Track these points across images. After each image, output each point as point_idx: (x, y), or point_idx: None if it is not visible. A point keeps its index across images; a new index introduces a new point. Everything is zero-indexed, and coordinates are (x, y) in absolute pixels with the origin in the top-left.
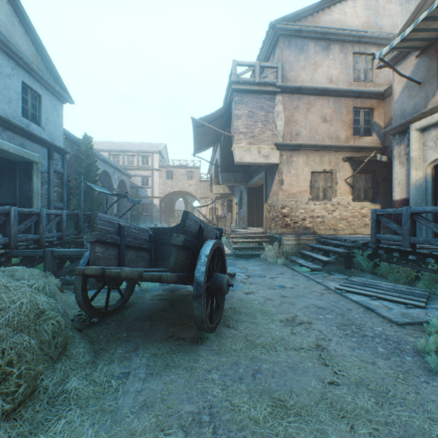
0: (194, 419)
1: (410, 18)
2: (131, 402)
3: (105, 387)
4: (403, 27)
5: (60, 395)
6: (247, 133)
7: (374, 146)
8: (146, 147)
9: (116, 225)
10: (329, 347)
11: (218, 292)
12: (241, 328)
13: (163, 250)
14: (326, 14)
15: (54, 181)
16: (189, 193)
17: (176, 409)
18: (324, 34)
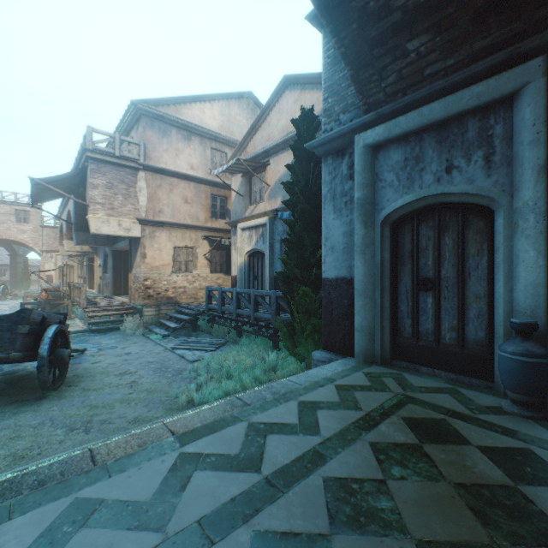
0: (41, 423)
1: (238, 148)
2: None
3: None
4: (235, 152)
5: None
6: (106, 204)
7: (227, 229)
8: None
9: None
10: (140, 380)
11: (61, 362)
12: (81, 385)
13: None
14: (188, 108)
15: None
16: (22, 242)
17: (27, 424)
18: (186, 126)
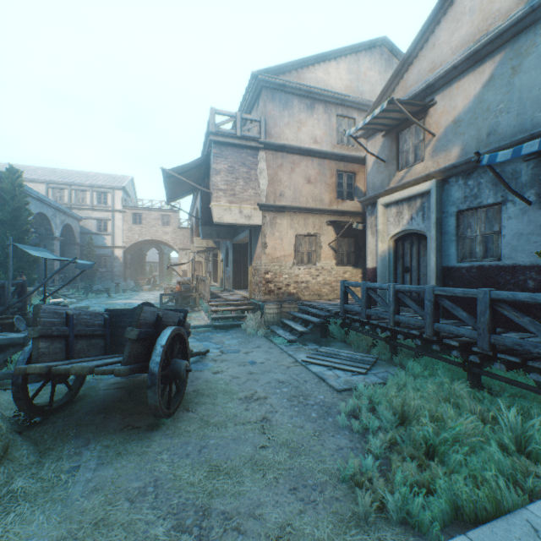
0: (140, 492)
1: (377, 99)
2: (81, 489)
3: (55, 481)
4: (373, 106)
5: (6, 495)
6: (227, 191)
7: (355, 211)
8: (103, 180)
9: (64, 314)
10: (273, 418)
11: (176, 378)
12: (199, 410)
13: (121, 334)
14: (310, 71)
15: None
16: (165, 242)
17: (125, 487)
18: (309, 92)
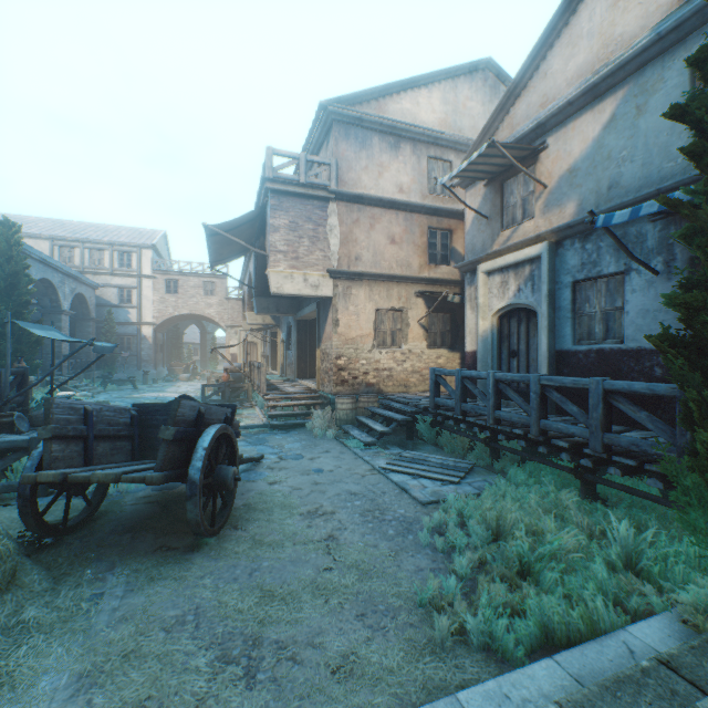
0: (178, 621)
1: (478, 139)
2: (107, 618)
3: (74, 611)
4: (472, 147)
5: (16, 626)
6: (288, 253)
7: (452, 279)
8: (127, 236)
9: (81, 410)
10: (341, 536)
11: (222, 488)
12: (251, 528)
13: (152, 435)
14: (395, 101)
15: None
16: (209, 318)
17: (159, 616)
18: (392, 128)
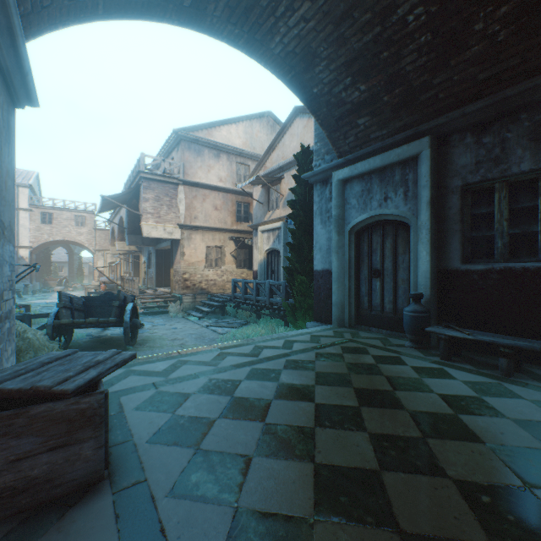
0: None
1: (258, 163)
2: None
3: None
4: (256, 167)
5: None
6: (154, 214)
7: (249, 231)
8: None
9: (69, 297)
10: (187, 343)
11: (136, 328)
12: (147, 344)
13: (93, 311)
14: (217, 130)
15: None
16: (79, 243)
17: None
18: (216, 146)
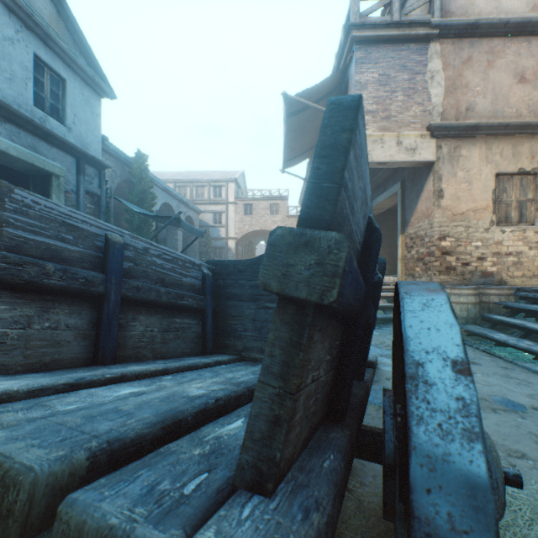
0: None
1: None
2: None
3: None
4: None
5: None
6: (377, 112)
7: None
8: (218, 175)
9: (96, 239)
10: None
11: None
12: None
13: (233, 312)
14: None
15: (86, 205)
16: None
17: None
18: None
